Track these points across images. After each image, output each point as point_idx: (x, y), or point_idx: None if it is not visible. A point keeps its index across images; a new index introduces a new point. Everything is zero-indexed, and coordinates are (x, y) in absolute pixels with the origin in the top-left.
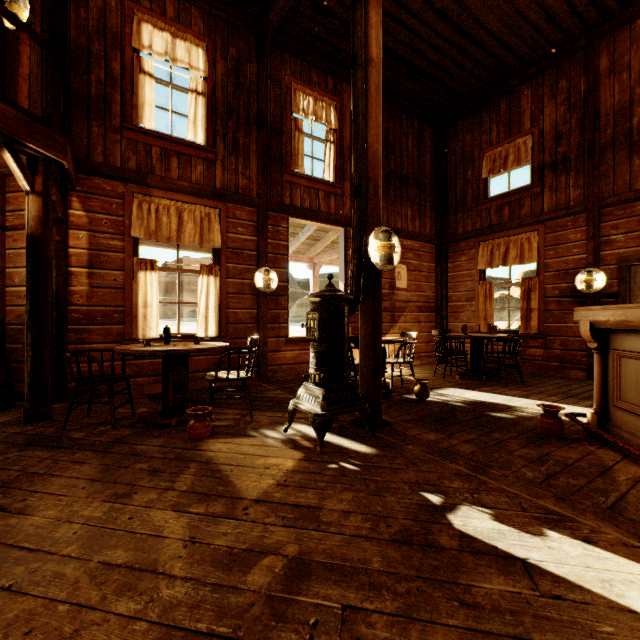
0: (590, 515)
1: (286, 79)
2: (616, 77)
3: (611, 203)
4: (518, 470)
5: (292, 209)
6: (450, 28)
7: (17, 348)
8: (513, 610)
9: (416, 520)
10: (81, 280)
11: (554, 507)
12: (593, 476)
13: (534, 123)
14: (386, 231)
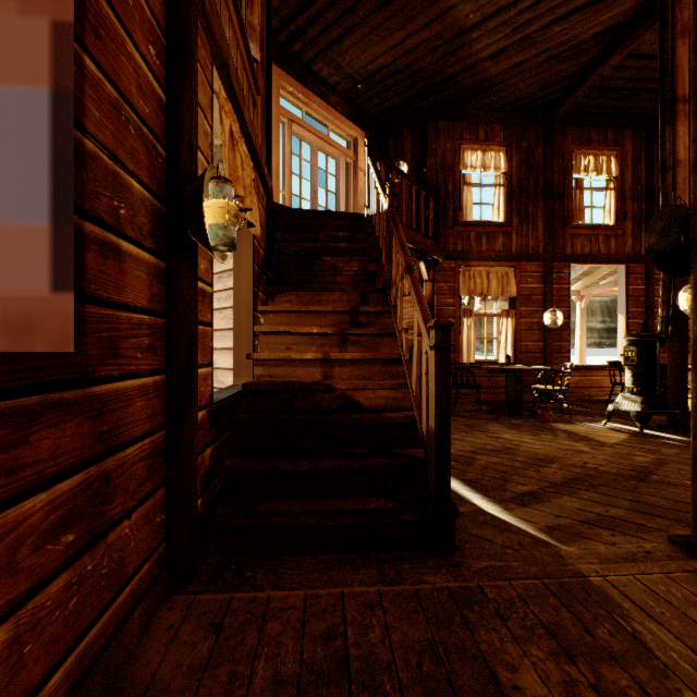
0: None
1: (567, 149)
2: None
3: None
4: None
5: (573, 257)
6: None
7: None
8: None
9: None
10: None
11: None
12: None
13: None
14: None
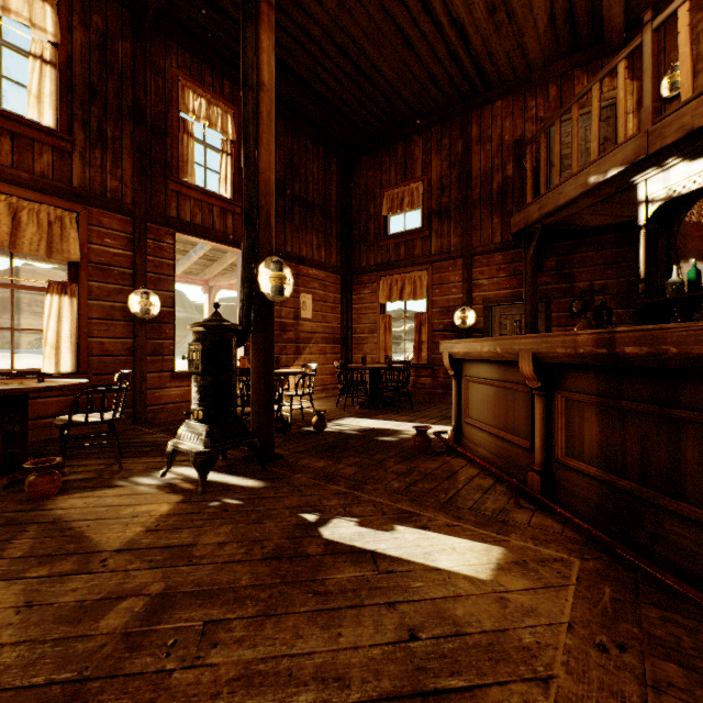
0: (431, 509)
1: (172, 71)
2: (482, 146)
3: (479, 252)
4: (388, 483)
5: (180, 223)
6: (351, 65)
7: None
8: (355, 588)
9: (290, 538)
10: None
11: (407, 507)
12: (443, 480)
13: (424, 172)
14: (277, 262)
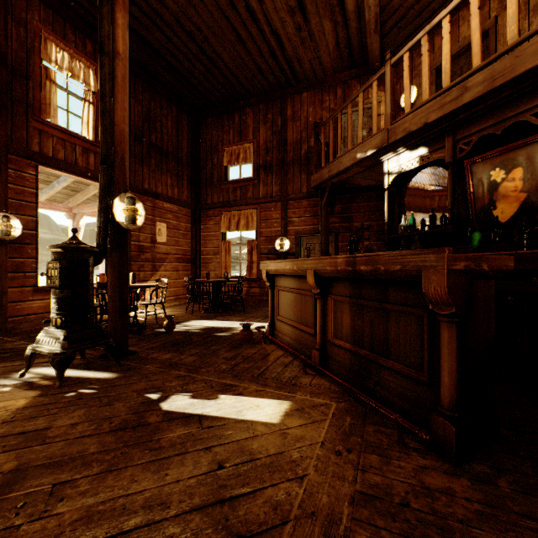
0: (247, 381)
1: (34, 23)
2: (295, 123)
3: (292, 198)
4: (218, 366)
5: (42, 157)
6: (197, 48)
7: None
8: (183, 442)
9: (135, 413)
10: None
11: (230, 382)
12: (258, 360)
13: (255, 136)
14: (131, 197)
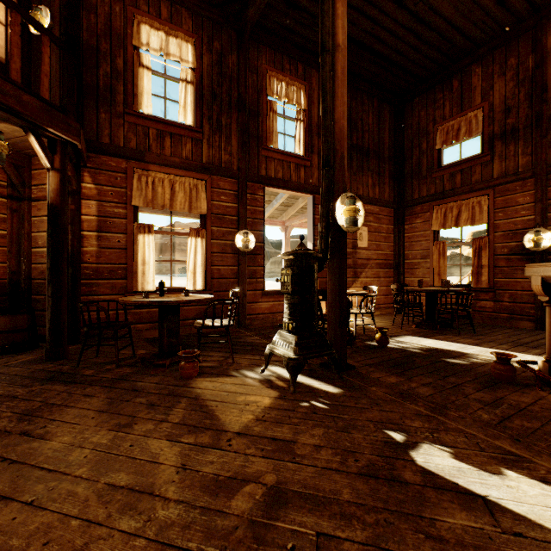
0: (546, 457)
1: (262, 67)
2: None
3: None
4: (474, 412)
5: (267, 179)
6: (407, 16)
7: (40, 299)
8: (476, 545)
9: (381, 456)
10: (91, 242)
11: (510, 448)
12: (546, 420)
13: (484, 98)
14: (351, 197)
